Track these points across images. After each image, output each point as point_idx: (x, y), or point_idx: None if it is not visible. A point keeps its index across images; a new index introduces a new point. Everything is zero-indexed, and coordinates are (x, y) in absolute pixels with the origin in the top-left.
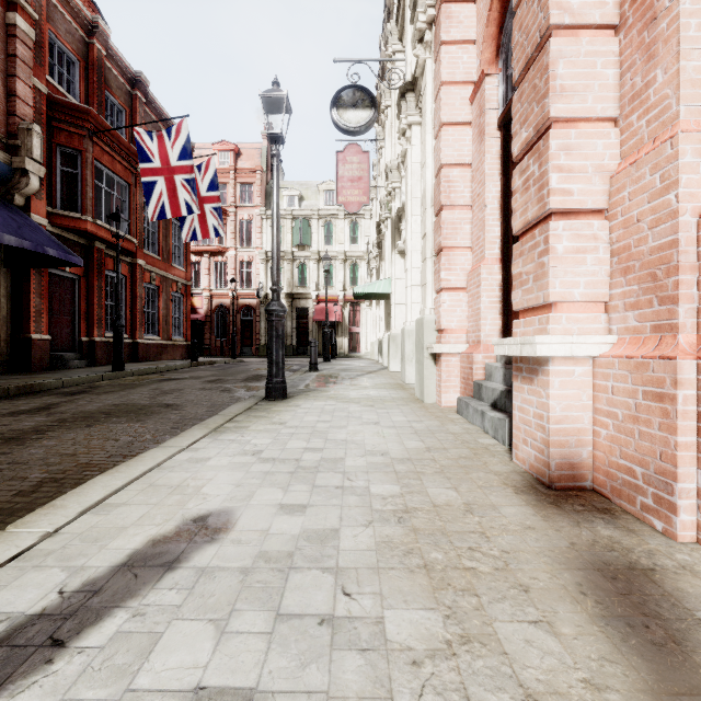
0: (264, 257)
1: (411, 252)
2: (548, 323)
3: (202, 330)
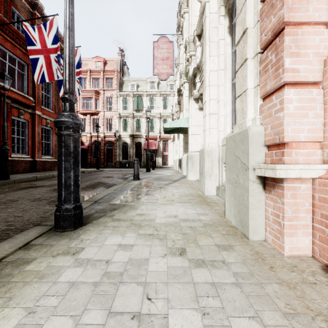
0: (118, 116)
1: (209, 86)
2: None
3: (86, 153)
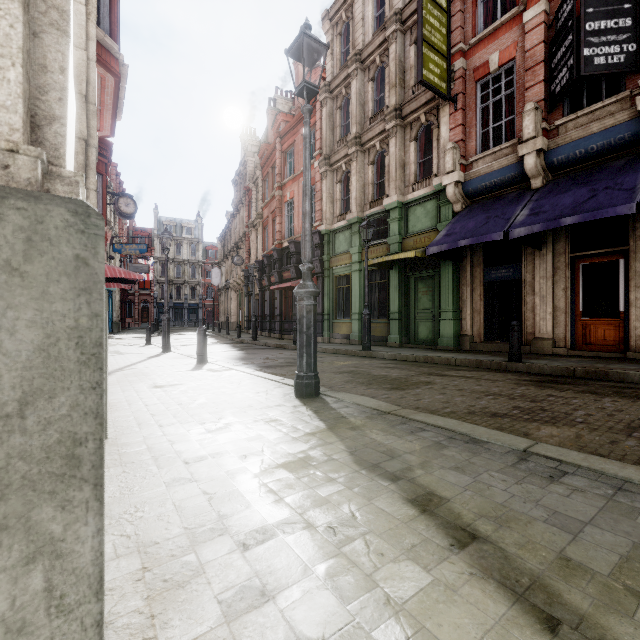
0: None
1: None
2: None
3: None
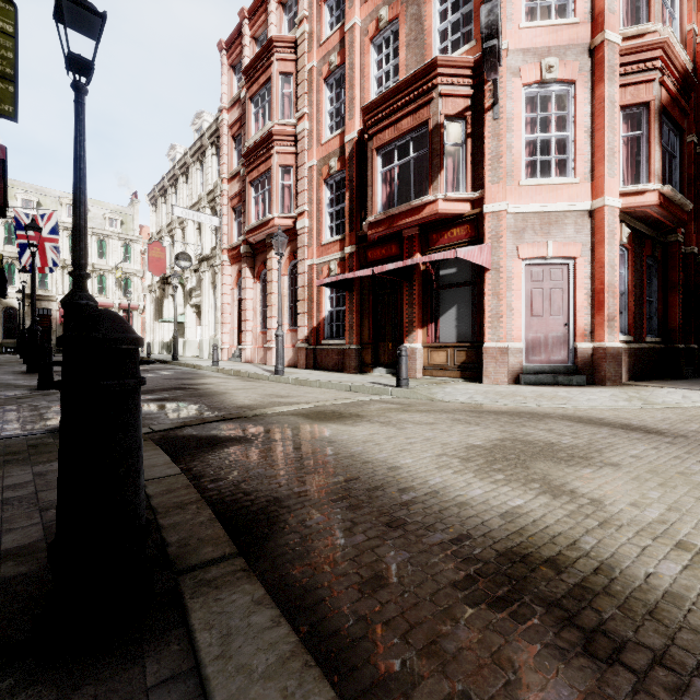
0: None
1: (205, 314)
2: (246, 344)
3: None
